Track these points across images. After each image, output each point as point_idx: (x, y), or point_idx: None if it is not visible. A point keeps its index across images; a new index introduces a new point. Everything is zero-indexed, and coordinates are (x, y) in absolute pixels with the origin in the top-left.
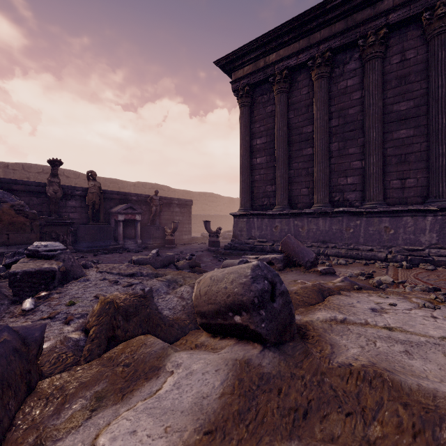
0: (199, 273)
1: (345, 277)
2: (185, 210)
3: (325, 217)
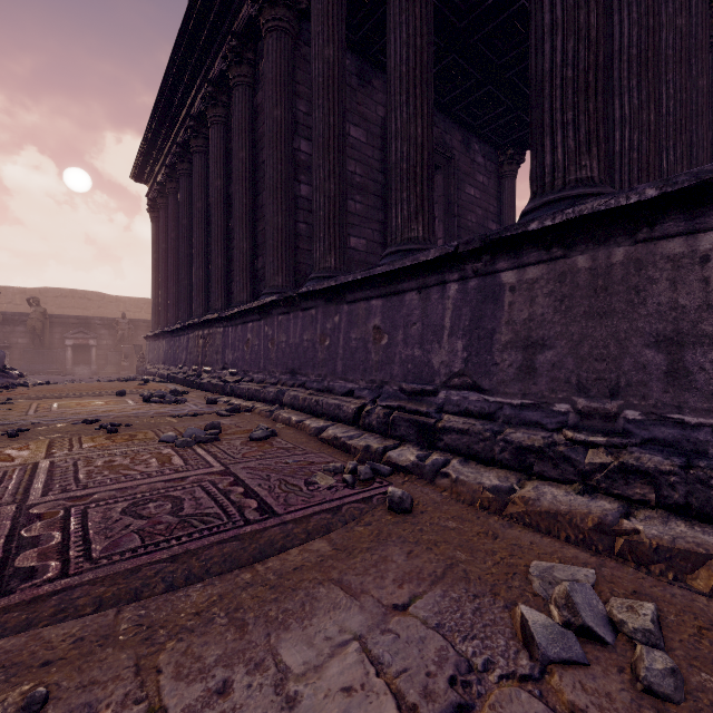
0: None
1: None
2: None
3: (165, 338)
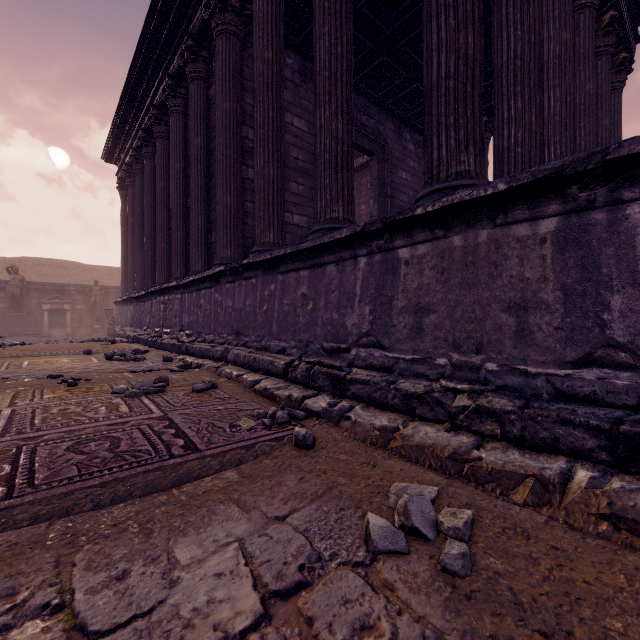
0: None
1: None
2: None
3: (132, 303)
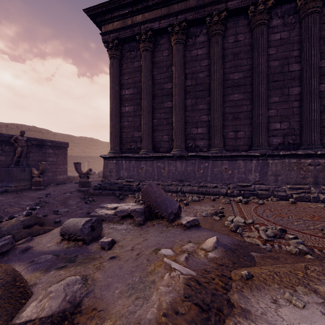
0: (36, 235)
1: (217, 238)
2: (59, 152)
3: (181, 160)
